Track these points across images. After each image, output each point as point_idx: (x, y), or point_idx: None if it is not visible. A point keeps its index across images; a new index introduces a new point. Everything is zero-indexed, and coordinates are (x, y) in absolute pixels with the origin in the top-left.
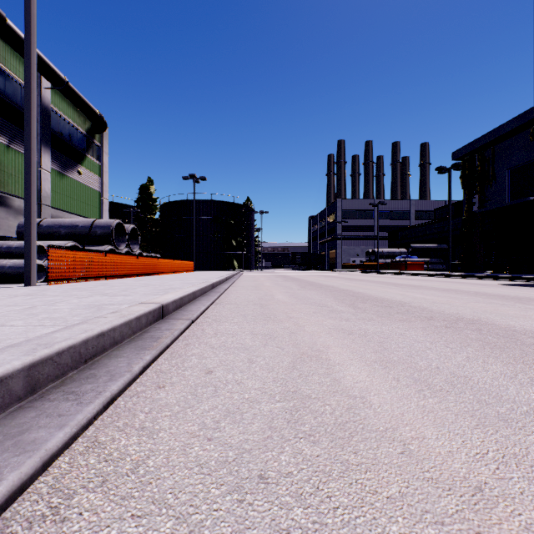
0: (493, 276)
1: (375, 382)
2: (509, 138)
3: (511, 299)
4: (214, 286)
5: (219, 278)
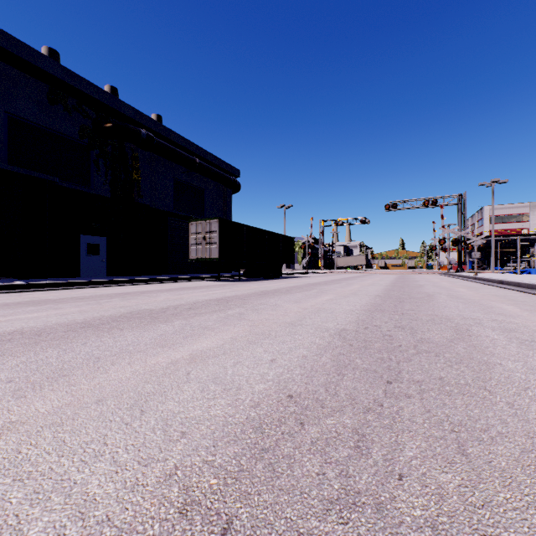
0: (151, 279)
1: (434, 279)
2: (11, 66)
3: (346, 280)
4: (503, 283)
5: (533, 282)
